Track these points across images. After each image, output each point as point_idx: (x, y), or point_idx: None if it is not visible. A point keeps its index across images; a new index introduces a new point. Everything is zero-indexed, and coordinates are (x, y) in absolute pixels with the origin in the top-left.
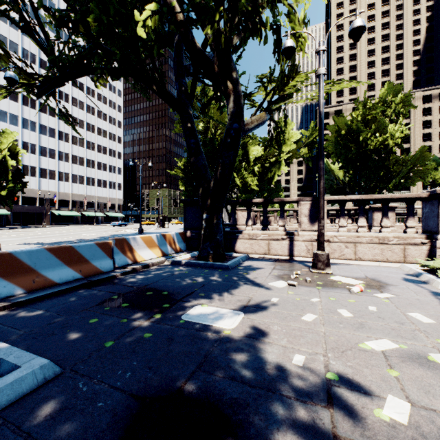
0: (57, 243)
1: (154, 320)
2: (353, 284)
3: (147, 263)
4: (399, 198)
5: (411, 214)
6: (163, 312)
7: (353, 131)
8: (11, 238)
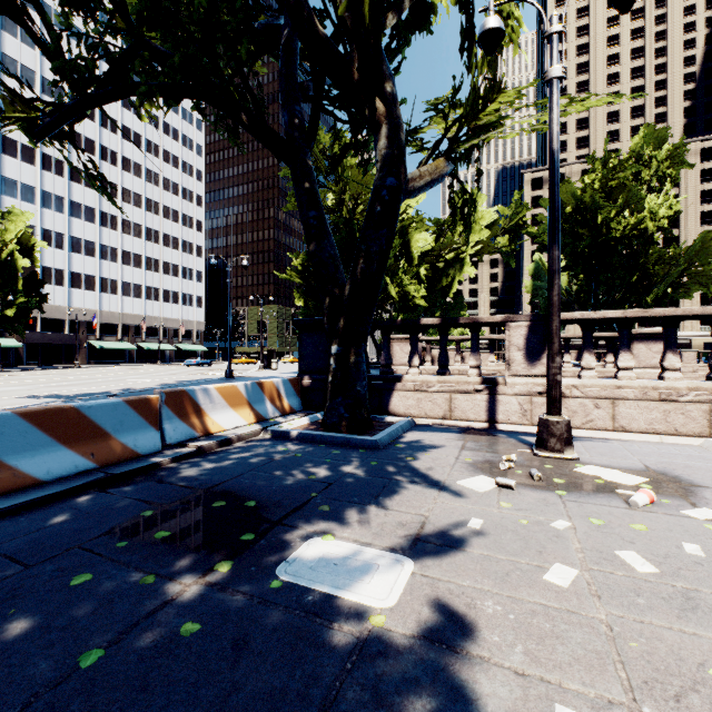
0: (85, 395)
1: (214, 580)
2: (628, 486)
3: (227, 437)
4: (699, 315)
5: None
6: (239, 555)
7: (586, 207)
8: (13, 386)
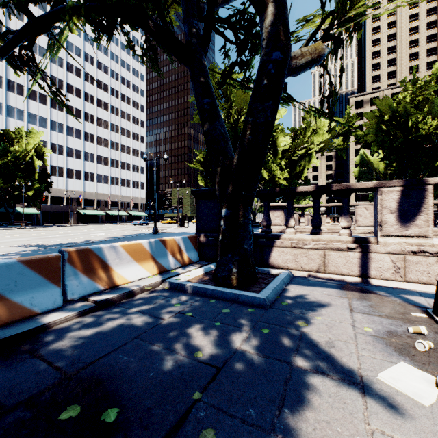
0: (57, 245)
1: None
2: None
3: (128, 290)
4: None
5: None
6: None
7: (400, 115)
8: (20, 238)
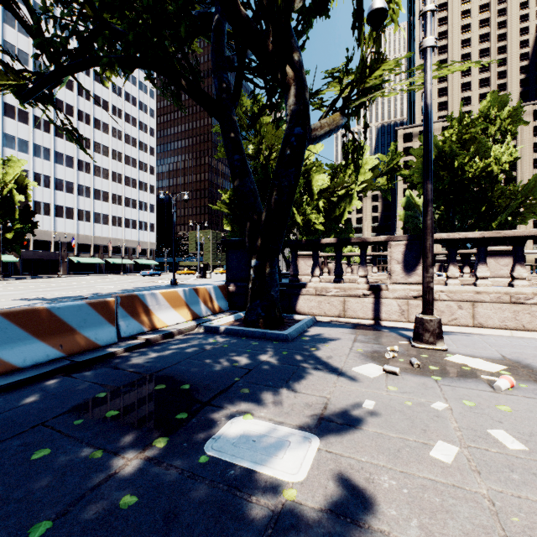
0: (63, 298)
1: (152, 455)
2: (490, 372)
3: (169, 331)
4: None
5: None
6: (174, 432)
7: (446, 155)
8: (9, 291)
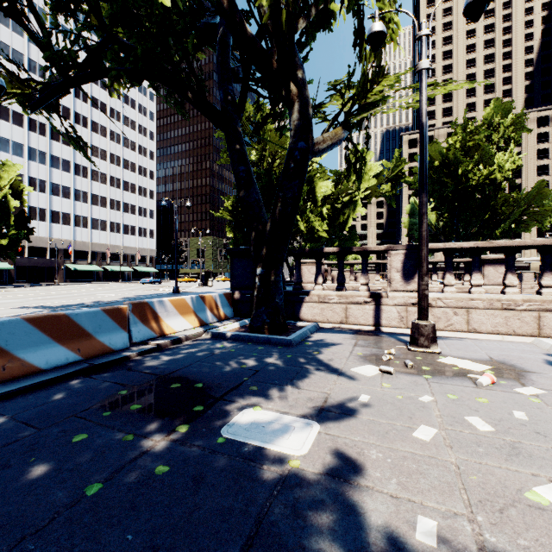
0: (65, 306)
1: (176, 437)
2: (476, 371)
3: (178, 337)
4: (531, 245)
5: (548, 269)
6: (193, 421)
7: (450, 162)
8: (8, 299)
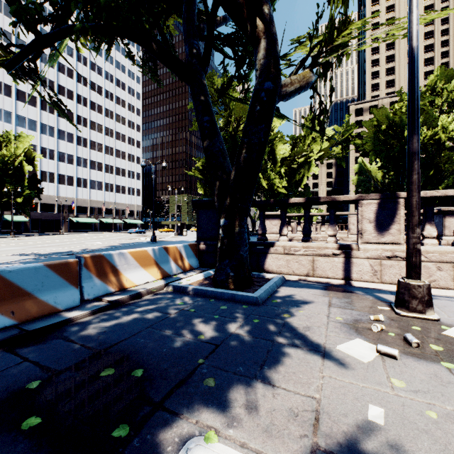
0: (54, 253)
1: None
2: None
3: (136, 292)
4: None
5: None
6: None
7: (396, 125)
8: (13, 247)
